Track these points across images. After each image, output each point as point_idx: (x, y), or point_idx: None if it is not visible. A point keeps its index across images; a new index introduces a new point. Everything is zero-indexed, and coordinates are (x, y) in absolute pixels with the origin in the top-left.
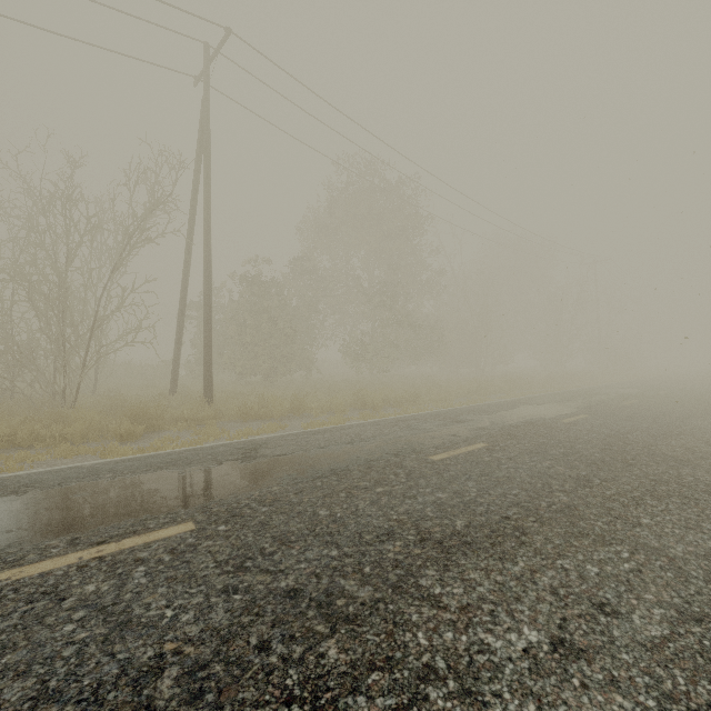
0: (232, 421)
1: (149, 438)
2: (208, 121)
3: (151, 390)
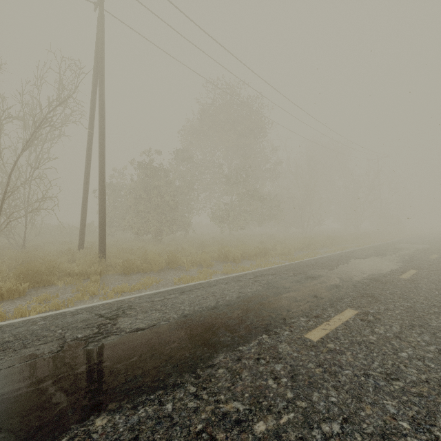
0: (117, 274)
1: (32, 294)
2: (102, 33)
3: (66, 246)
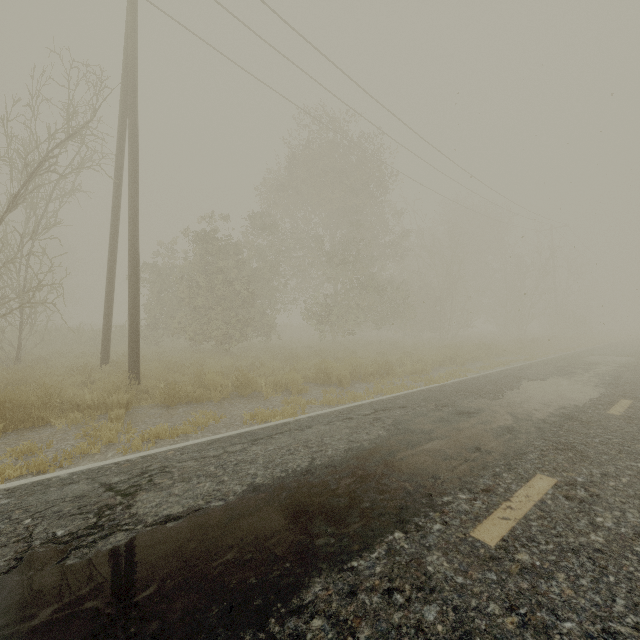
0: (156, 406)
1: (9, 443)
2: (134, 28)
3: (83, 359)
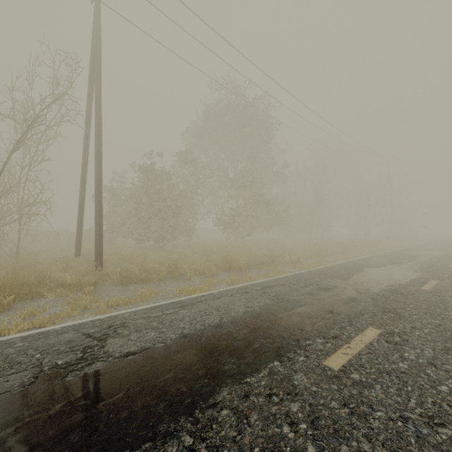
0: (114, 285)
1: (17, 308)
2: (98, 26)
3: (62, 253)
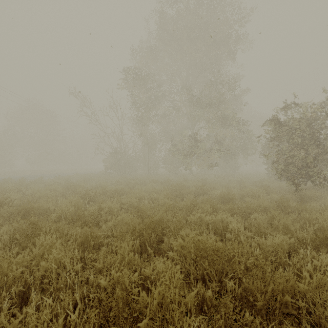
0: None
1: None
2: None
3: None
